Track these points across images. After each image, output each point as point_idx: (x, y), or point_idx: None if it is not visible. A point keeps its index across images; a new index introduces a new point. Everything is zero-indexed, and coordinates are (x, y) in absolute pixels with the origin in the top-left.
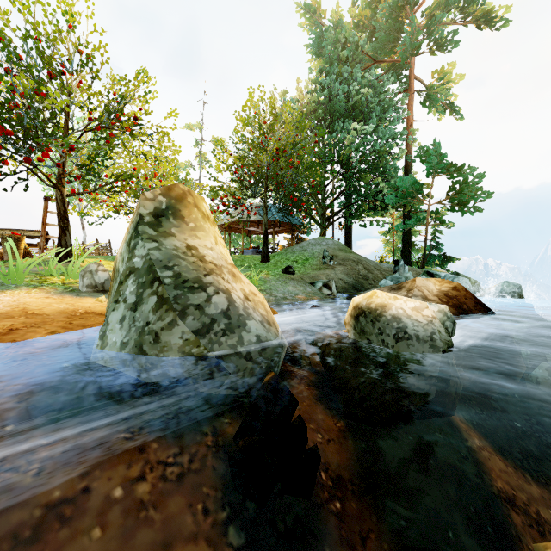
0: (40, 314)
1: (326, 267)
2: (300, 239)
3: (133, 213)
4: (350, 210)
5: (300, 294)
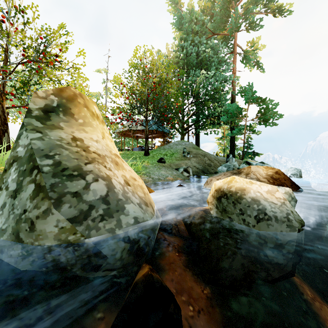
0: None
1: (185, 158)
2: (168, 142)
3: None
4: (199, 124)
5: (169, 176)
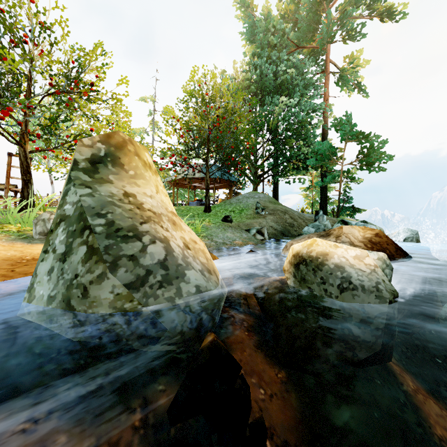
0: None
1: (259, 216)
2: (236, 194)
3: None
4: (278, 169)
5: (237, 239)
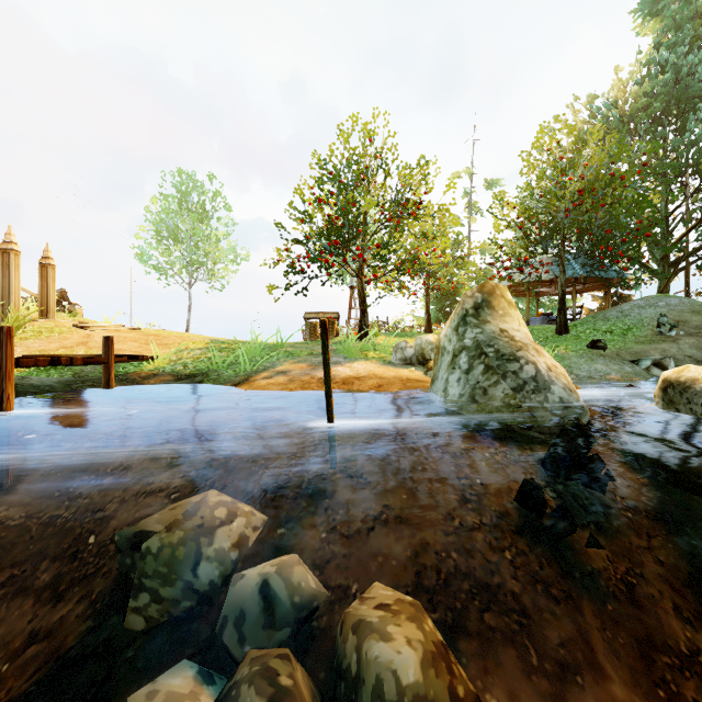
0: (384, 378)
1: (663, 339)
2: (620, 298)
3: (403, 287)
4: None
5: (612, 373)
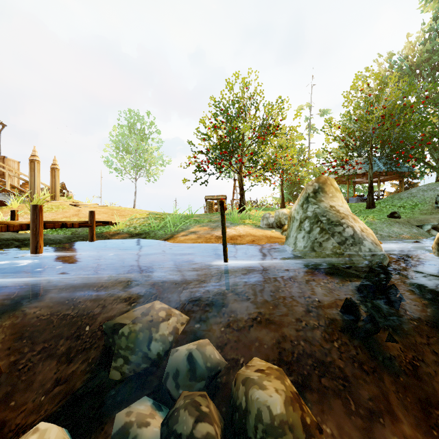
0: (256, 236)
1: None
2: (410, 184)
3: (266, 179)
4: None
5: (404, 234)
